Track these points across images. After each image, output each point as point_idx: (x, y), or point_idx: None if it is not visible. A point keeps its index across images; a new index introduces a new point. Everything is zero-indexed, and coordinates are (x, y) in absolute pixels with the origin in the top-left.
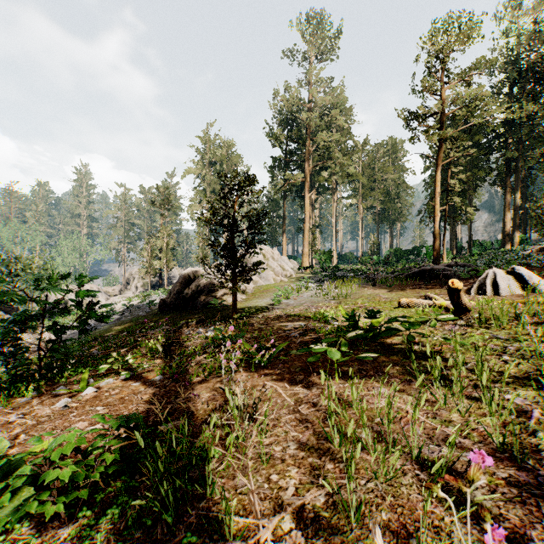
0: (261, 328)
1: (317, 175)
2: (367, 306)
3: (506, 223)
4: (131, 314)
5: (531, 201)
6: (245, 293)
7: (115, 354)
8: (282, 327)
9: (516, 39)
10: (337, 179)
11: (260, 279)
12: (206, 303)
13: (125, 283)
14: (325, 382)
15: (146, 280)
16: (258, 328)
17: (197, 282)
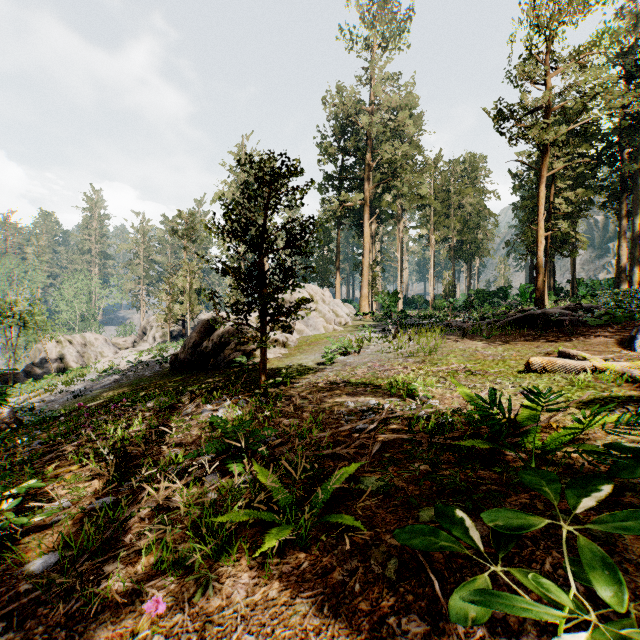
0: (303, 407)
1: (378, 199)
2: (470, 368)
3: (620, 256)
4: (135, 374)
5: None
6: (286, 346)
7: None
8: (339, 407)
9: (637, 18)
10: (404, 204)
11: (307, 327)
12: (231, 361)
13: (141, 333)
14: None
15: (167, 330)
16: (299, 407)
17: (220, 331)
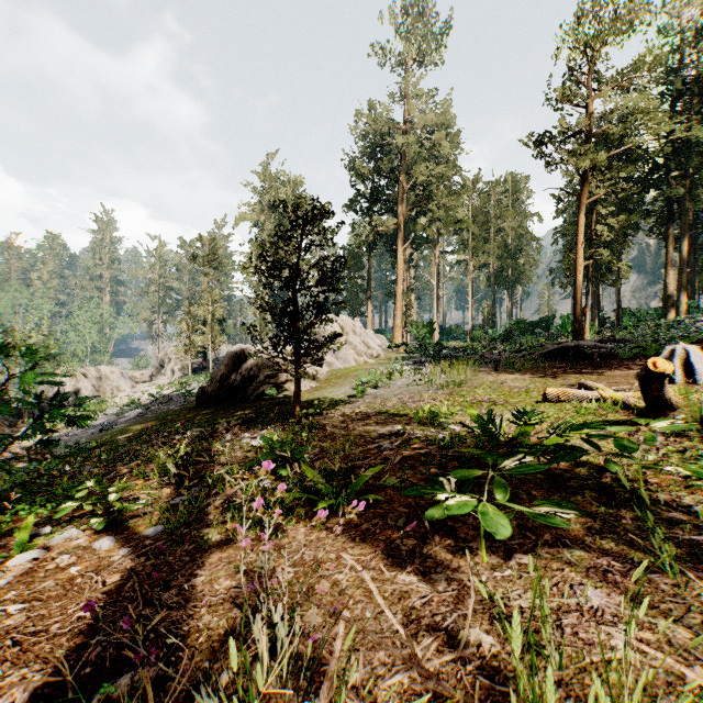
0: (336, 433)
1: (413, 222)
2: (494, 399)
3: (667, 284)
4: (159, 409)
5: (699, 256)
6: (315, 379)
7: (91, 483)
8: (369, 432)
9: (683, 35)
10: (440, 228)
11: (337, 360)
12: (260, 394)
13: (158, 366)
14: (461, 562)
15: (186, 362)
16: (332, 433)
17: (249, 364)
